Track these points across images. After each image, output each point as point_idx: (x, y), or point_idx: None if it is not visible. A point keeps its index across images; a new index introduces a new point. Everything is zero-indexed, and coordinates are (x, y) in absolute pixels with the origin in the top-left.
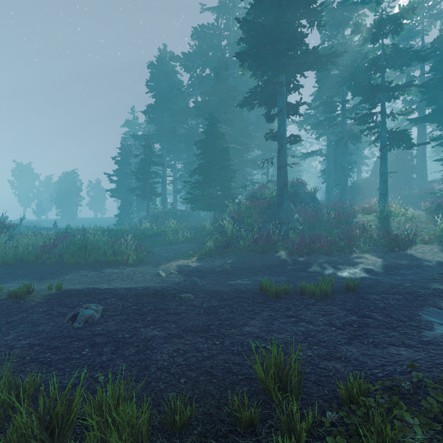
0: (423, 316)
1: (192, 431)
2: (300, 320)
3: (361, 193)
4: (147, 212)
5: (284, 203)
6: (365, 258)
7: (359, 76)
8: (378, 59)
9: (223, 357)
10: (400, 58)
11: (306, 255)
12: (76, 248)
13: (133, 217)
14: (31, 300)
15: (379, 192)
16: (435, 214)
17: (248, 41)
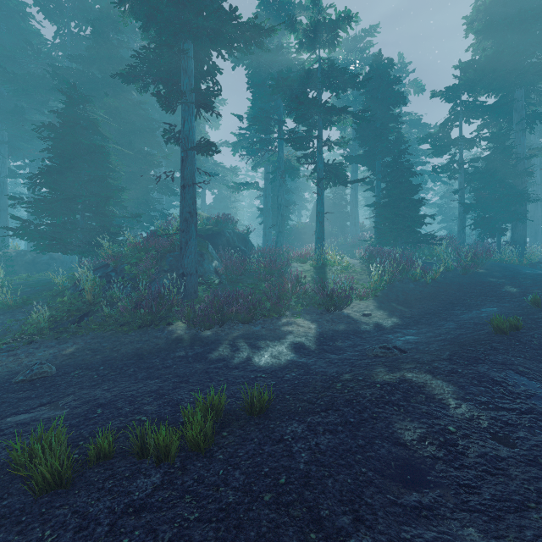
0: (377, 481)
1: None
2: None
3: (301, 239)
4: None
5: (191, 244)
6: (297, 325)
7: (295, 86)
8: (315, 74)
9: None
10: (336, 79)
11: (216, 326)
12: None
13: None
14: None
15: (316, 235)
16: (368, 264)
17: None
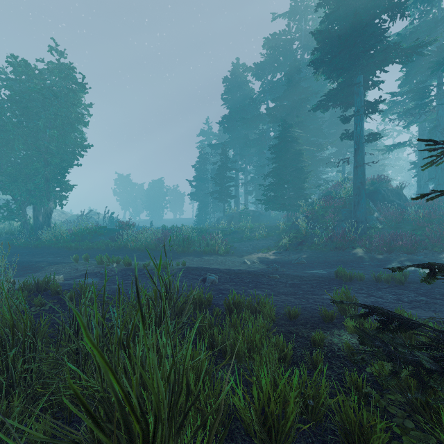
0: None
1: (299, 321)
2: (371, 296)
3: None
4: (223, 212)
5: (362, 202)
6: None
7: None
8: None
9: (309, 305)
10: None
11: (385, 253)
12: (179, 240)
13: (209, 217)
14: (171, 270)
15: None
16: None
17: (322, 49)
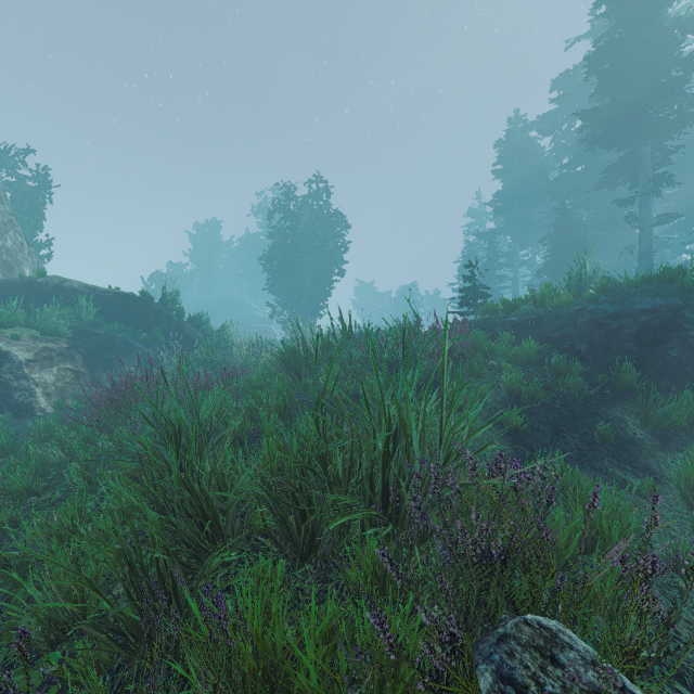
0: None
1: None
2: None
3: None
4: None
5: None
6: None
7: None
8: None
9: None
10: None
11: None
12: None
13: None
14: None
15: None
16: None
17: (593, 125)
